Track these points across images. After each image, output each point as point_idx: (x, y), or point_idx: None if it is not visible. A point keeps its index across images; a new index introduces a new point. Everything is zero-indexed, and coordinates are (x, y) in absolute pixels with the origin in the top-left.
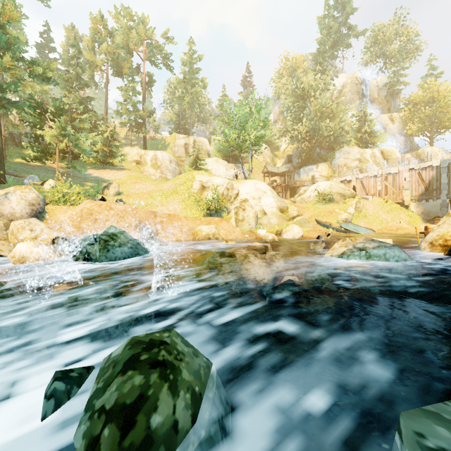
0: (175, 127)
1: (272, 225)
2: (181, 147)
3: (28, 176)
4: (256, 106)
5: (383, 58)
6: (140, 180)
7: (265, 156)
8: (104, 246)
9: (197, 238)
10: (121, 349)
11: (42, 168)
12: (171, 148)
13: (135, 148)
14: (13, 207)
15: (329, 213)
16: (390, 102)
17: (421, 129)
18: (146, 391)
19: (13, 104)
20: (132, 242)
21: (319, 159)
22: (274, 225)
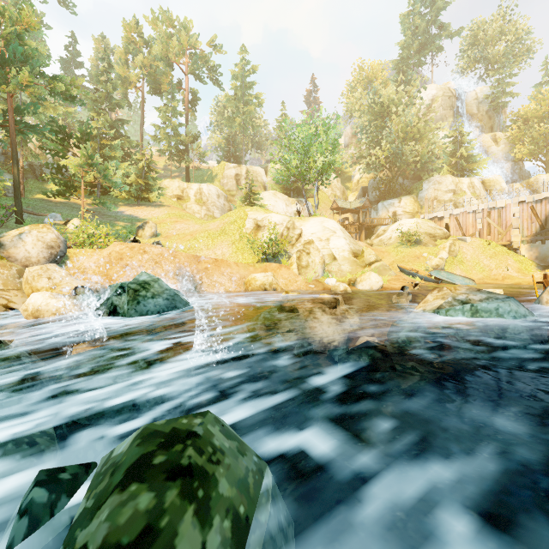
0: (224, 154)
1: (343, 273)
2: (231, 179)
3: (49, 214)
4: (323, 125)
5: (484, 64)
6: (182, 219)
7: (334, 188)
8: (134, 298)
9: (250, 289)
10: (127, 445)
11: (66, 205)
12: (219, 180)
13: (176, 180)
14: (28, 250)
15: (415, 258)
16: (492, 118)
17: (534, 151)
18: (156, 520)
19: (32, 129)
20: (168, 292)
21: (402, 191)
22: (346, 272)
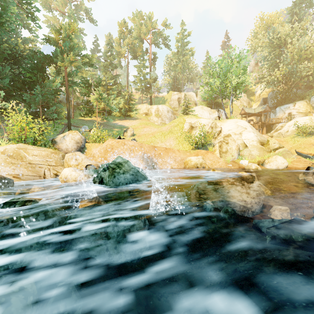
0: (171, 87)
1: (253, 156)
2: (175, 101)
3: (83, 126)
4: (236, 57)
5: None
6: (147, 125)
7: (242, 101)
8: (112, 173)
9: (187, 166)
10: None
11: (91, 121)
12: (168, 102)
13: (145, 104)
14: (67, 144)
15: (311, 145)
16: None
17: None
18: None
19: (75, 83)
20: (133, 169)
21: (296, 98)
22: (255, 156)
